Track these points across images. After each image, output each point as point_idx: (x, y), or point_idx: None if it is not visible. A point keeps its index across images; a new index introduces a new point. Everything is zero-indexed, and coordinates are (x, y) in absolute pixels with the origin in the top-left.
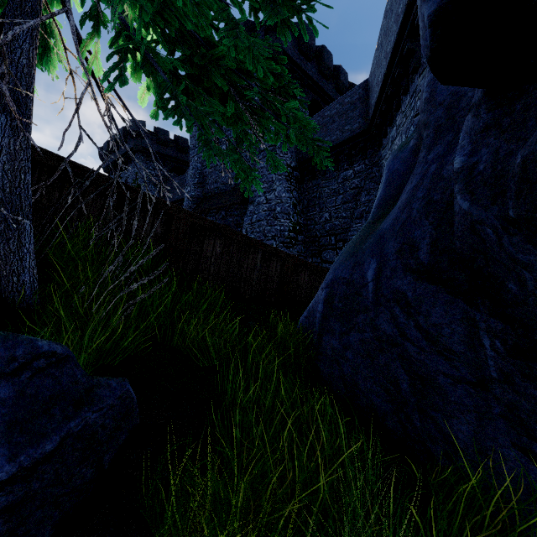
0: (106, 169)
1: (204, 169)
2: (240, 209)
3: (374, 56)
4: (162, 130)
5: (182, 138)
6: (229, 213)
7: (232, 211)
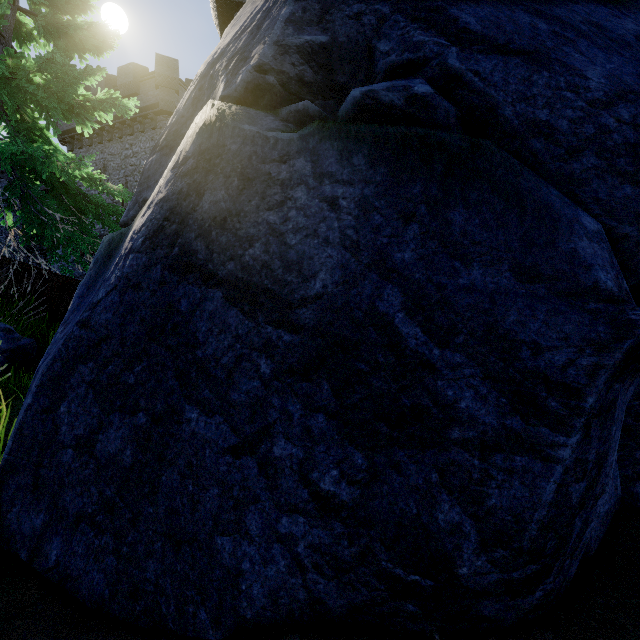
0: None
1: None
2: None
3: None
4: None
5: None
6: None
7: None
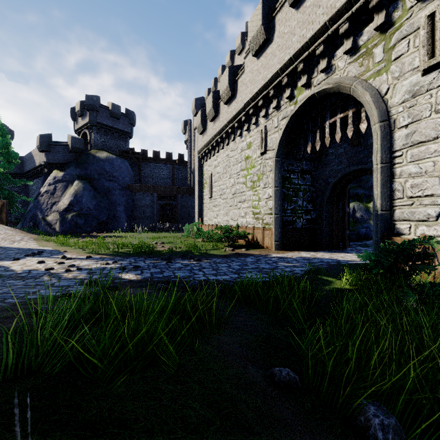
0: None
1: None
2: None
3: (26, 156)
4: None
5: None
6: None
7: None
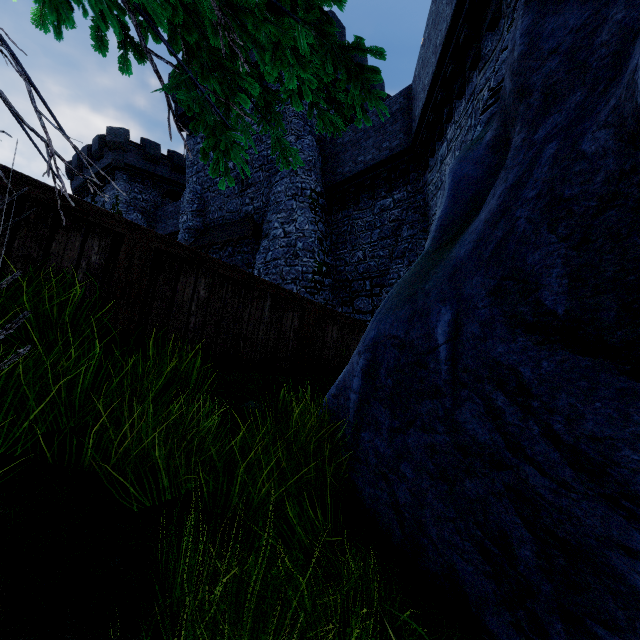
0: (75, 191)
1: (205, 192)
2: (251, 244)
3: (419, 55)
4: (151, 142)
5: (178, 155)
6: (237, 250)
7: (240, 246)
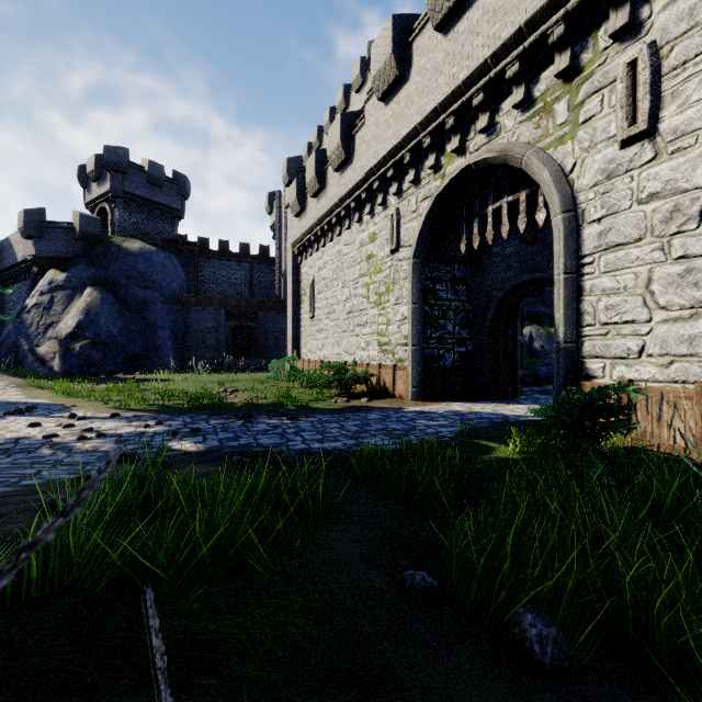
0: None
1: None
2: None
3: None
4: None
5: None
6: None
7: None
